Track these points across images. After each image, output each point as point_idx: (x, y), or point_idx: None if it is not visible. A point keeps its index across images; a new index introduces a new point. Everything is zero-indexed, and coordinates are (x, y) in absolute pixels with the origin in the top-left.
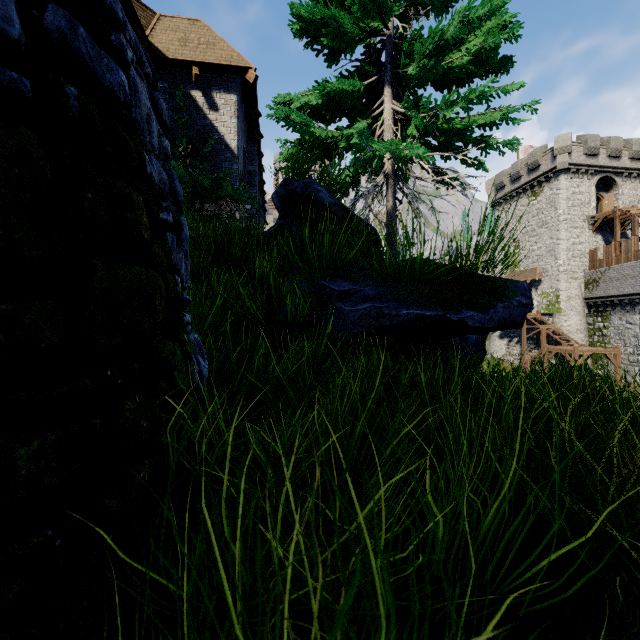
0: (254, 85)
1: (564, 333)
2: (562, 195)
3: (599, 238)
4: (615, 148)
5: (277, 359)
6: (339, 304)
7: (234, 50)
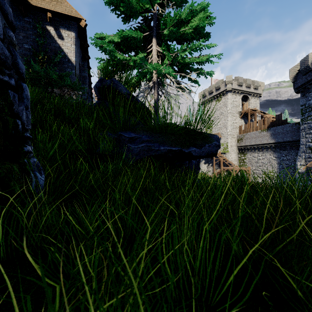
0: (85, 29)
1: (230, 161)
2: (229, 101)
3: (243, 121)
4: (248, 83)
5: (93, 174)
6: (129, 144)
7: (73, 8)
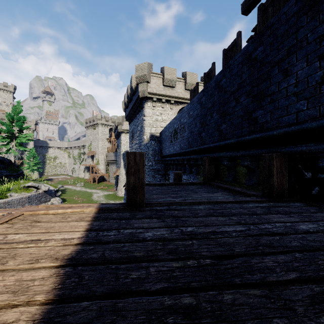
0: None
1: (99, 170)
2: (100, 131)
3: (110, 144)
4: (113, 121)
5: None
6: (2, 173)
7: None
